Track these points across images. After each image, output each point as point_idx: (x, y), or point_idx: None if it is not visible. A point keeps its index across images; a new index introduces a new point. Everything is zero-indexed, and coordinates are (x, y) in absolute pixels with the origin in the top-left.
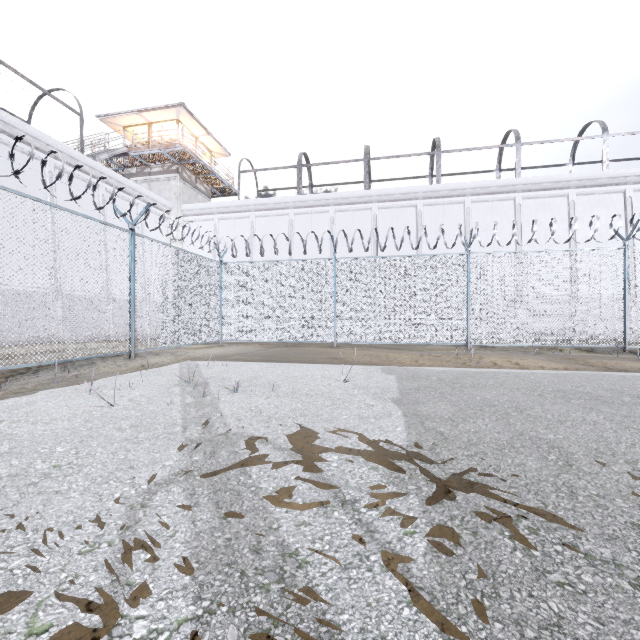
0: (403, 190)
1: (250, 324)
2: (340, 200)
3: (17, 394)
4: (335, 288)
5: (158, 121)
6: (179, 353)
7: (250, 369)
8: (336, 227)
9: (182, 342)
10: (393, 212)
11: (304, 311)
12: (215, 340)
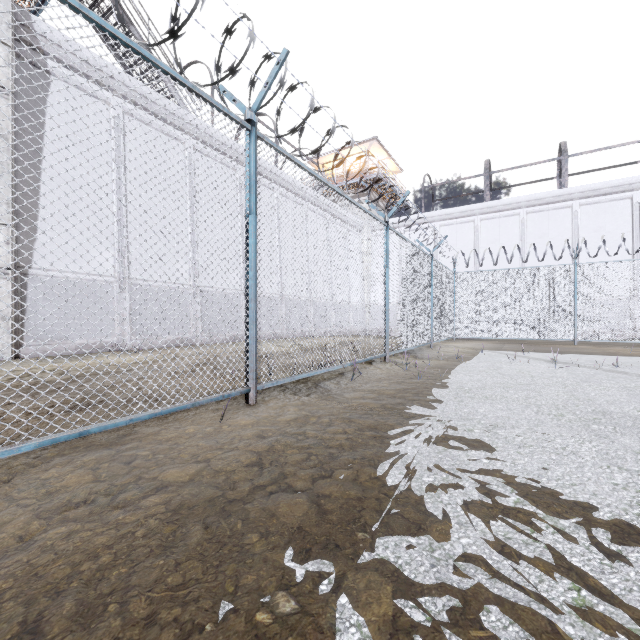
0: (614, 183)
1: (483, 323)
2: (533, 202)
3: (459, 362)
4: (575, 291)
5: (351, 155)
6: (447, 345)
7: (564, 356)
8: (528, 228)
9: (443, 337)
10: (599, 207)
11: (540, 312)
12: (451, 336)
